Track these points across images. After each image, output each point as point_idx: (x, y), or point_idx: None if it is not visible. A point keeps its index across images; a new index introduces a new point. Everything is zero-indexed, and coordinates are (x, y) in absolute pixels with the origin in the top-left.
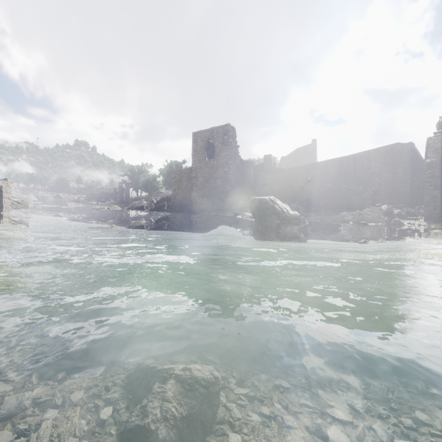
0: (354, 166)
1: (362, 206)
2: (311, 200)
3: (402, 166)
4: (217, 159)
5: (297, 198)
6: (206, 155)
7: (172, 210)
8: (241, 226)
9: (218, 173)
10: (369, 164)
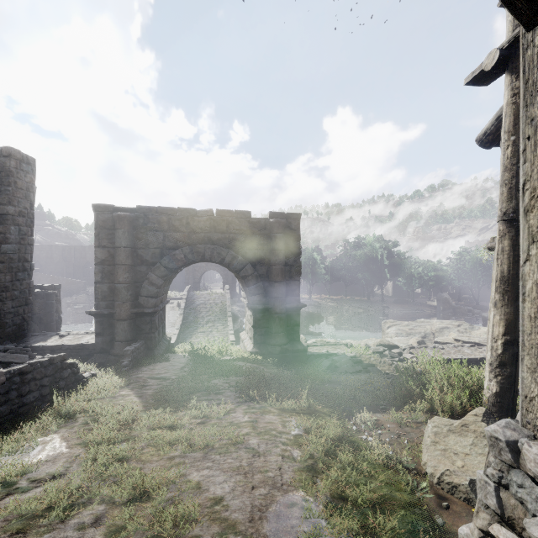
0: (75, 254)
1: (79, 291)
2: None
3: None
4: None
5: None
6: None
7: None
8: None
9: None
10: (85, 254)
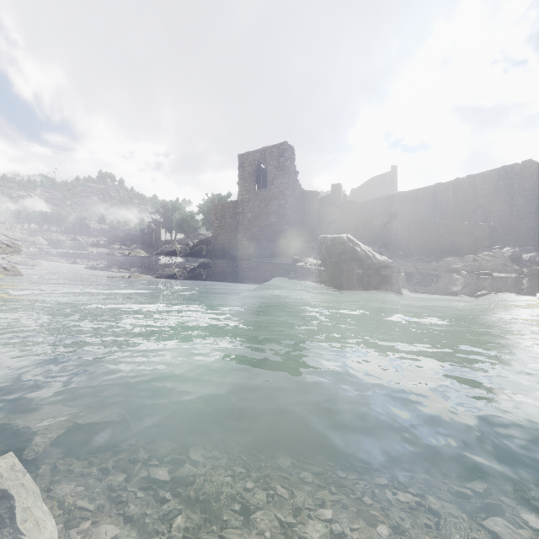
0: (454, 196)
1: (474, 250)
2: (399, 242)
3: (523, 194)
4: (270, 188)
5: (378, 239)
6: (255, 183)
7: (212, 255)
8: (303, 278)
9: (272, 207)
10: (474, 193)
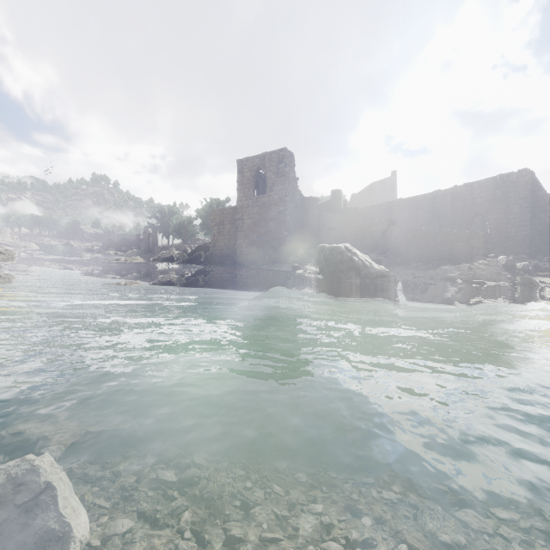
0: (452, 203)
1: (470, 258)
2: (397, 249)
3: (519, 203)
4: (269, 194)
5: (377, 246)
6: (255, 189)
7: (210, 262)
8: (303, 285)
9: (271, 213)
10: (472, 200)
